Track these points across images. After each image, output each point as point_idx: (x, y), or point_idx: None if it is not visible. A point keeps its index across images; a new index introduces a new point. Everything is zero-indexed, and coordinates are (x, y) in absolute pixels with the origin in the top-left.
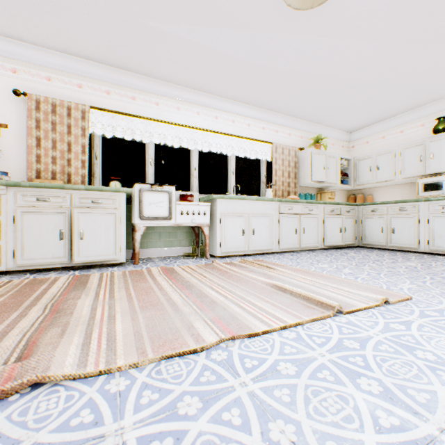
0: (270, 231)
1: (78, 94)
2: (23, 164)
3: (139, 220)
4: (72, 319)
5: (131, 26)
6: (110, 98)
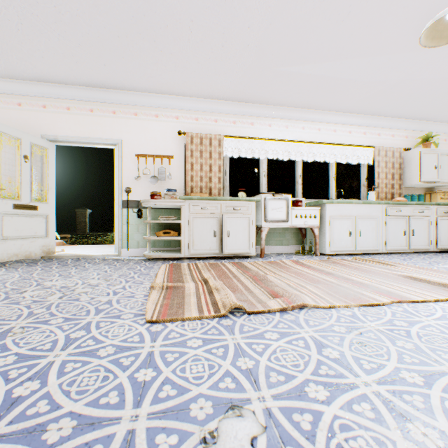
0: (376, 232)
1: (215, 127)
2: (181, 183)
3: (264, 223)
4: (277, 284)
5: (264, 73)
6: (235, 126)
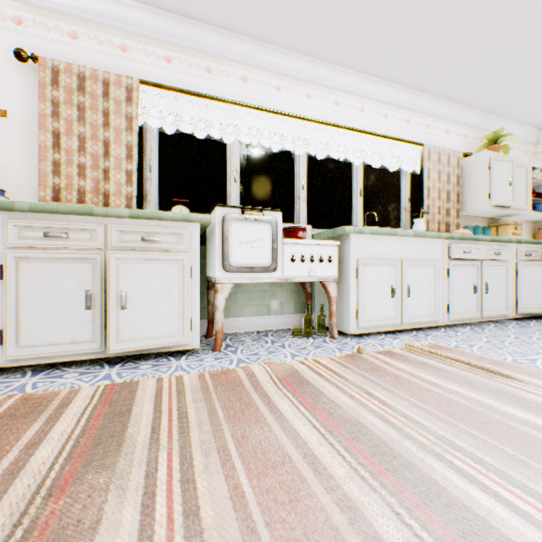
0: (434, 289)
1: (121, 62)
2: (32, 178)
3: (222, 272)
4: None
5: None
6: (171, 69)
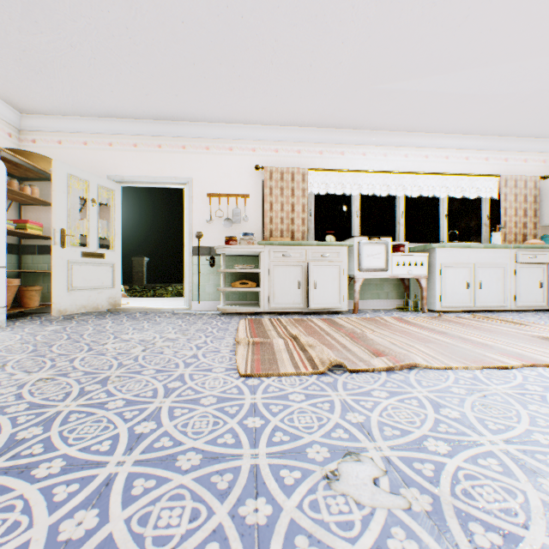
0: (502, 284)
1: (297, 159)
2: (259, 226)
3: (357, 272)
4: (378, 342)
5: (359, 93)
6: (322, 157)
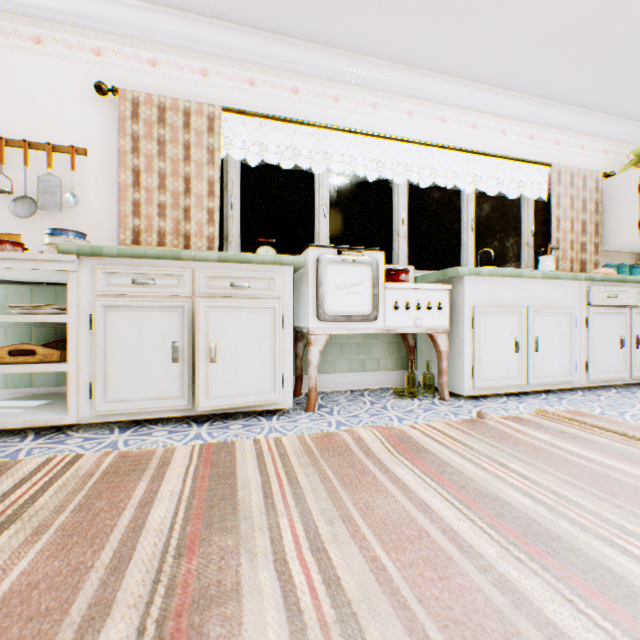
0: (568, 343)
1: (202, 89)
2: (111, 220)
3: (315, 322)
4: None
5: None
6: (254, 92)
